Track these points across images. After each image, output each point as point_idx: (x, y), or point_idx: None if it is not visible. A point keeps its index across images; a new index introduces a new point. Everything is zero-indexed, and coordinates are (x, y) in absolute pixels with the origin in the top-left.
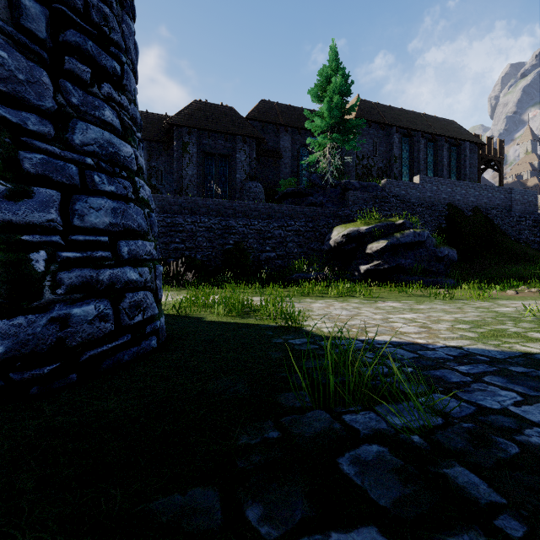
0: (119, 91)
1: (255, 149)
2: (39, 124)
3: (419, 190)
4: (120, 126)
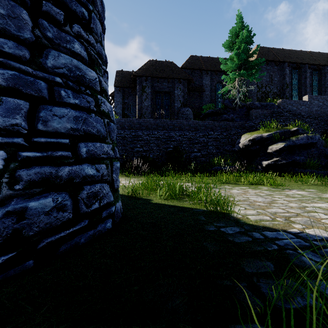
0: (87, 32)
1: (186, 87)
2: (15, 48)
3: (308, 105)
4: (87, 56)
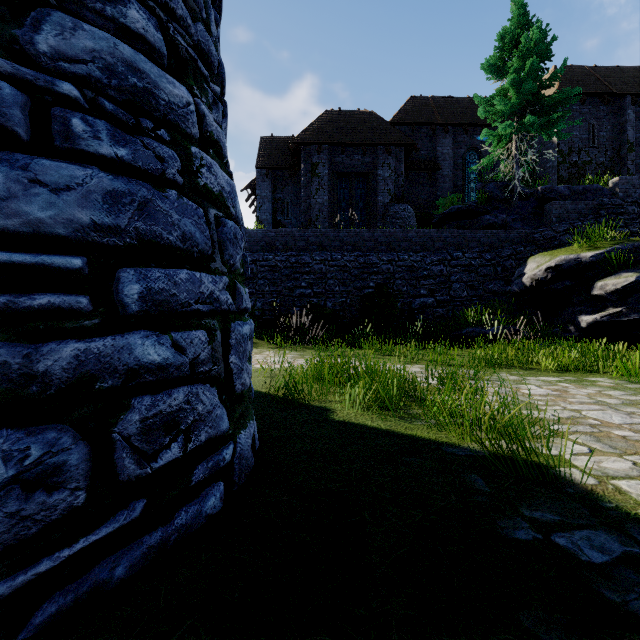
0: None
1: (402, 161)
2: None
3: None
4: (164, 46)
